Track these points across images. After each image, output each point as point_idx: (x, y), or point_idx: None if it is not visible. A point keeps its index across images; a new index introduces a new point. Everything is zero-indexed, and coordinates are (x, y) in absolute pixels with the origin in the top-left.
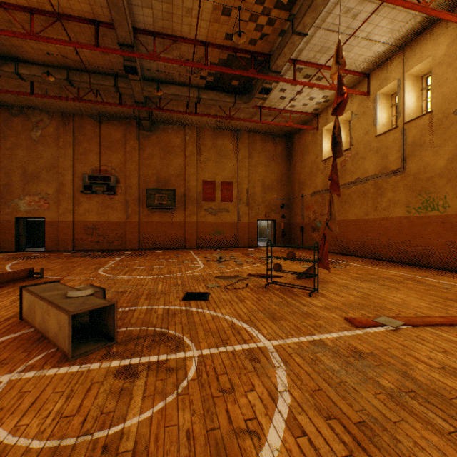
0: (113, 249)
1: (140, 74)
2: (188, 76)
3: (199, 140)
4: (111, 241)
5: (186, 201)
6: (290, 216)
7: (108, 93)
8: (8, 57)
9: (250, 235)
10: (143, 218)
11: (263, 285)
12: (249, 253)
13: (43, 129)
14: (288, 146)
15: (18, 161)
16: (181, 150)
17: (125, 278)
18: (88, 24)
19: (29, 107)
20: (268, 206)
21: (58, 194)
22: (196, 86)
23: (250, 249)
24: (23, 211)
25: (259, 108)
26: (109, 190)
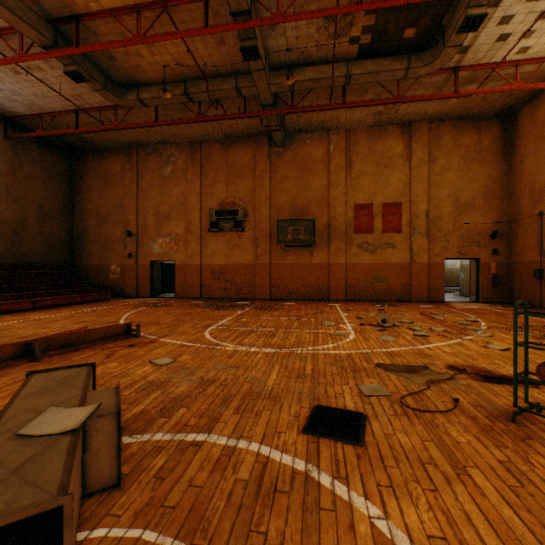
0: (240, 298)
1: (264, 60)
2: (330, 45)
3: (349, 147)
4: (239, 288)
5: (330, 235)
6: (510, 250)
7: (231, 105)
8: (131, 84)
9: (431, 283)
10: (274, 260)
11: (499, 407)
12: (433, 314)
13: (173, 164)
14: (506, 133)
15: (152, 202)
16: (324, 165)
17: (230, 348)
18: (195, 2)
19: (161, 142)
20: (465, 235)
21: (187, 234)
22: (342, 59)
23: (432, 306)
24: (156, 254)
25: (452, 72)
26: (236, 226)
